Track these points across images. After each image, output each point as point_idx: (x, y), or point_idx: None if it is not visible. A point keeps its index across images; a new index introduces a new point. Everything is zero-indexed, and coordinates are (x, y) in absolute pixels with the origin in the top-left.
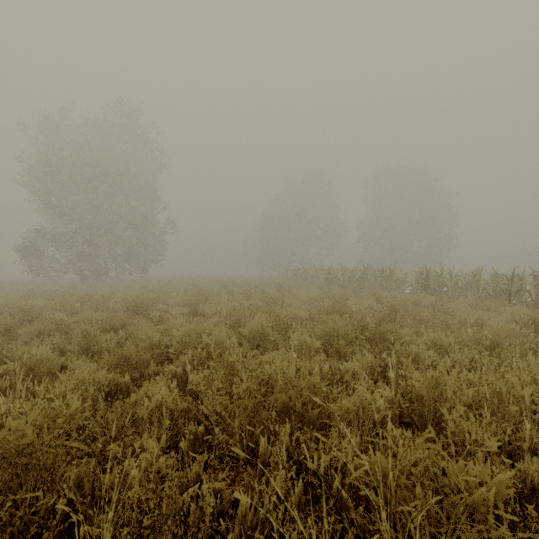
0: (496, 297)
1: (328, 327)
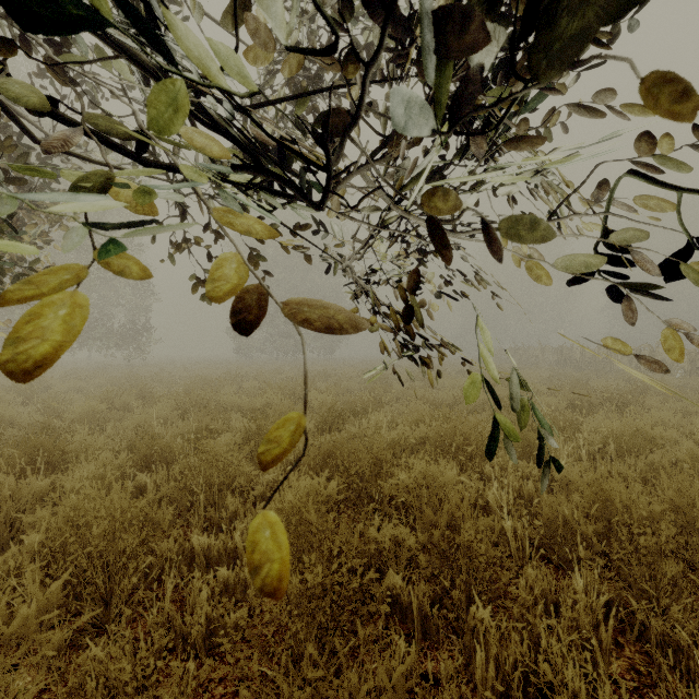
0: None
1: (571, 394)
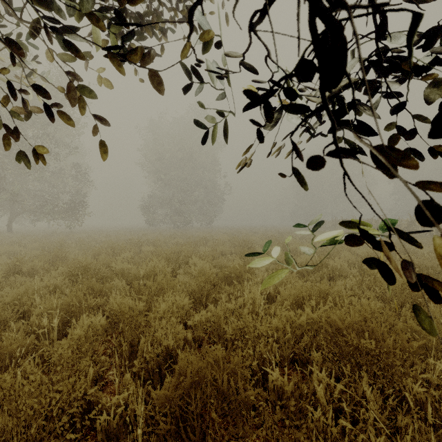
0: None
1: (415, 261)
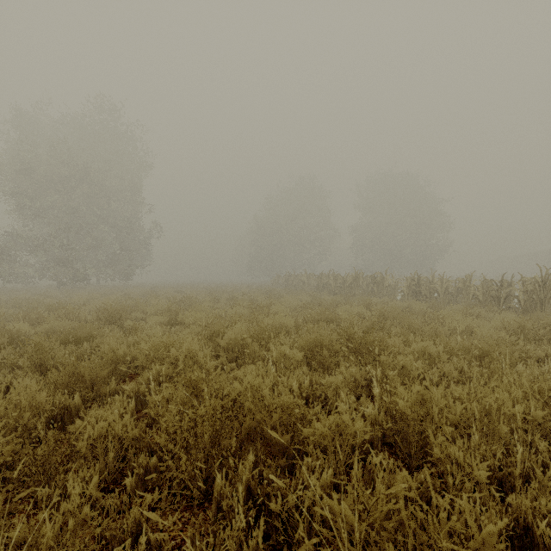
0: (486, 303)
1: (311, 336)
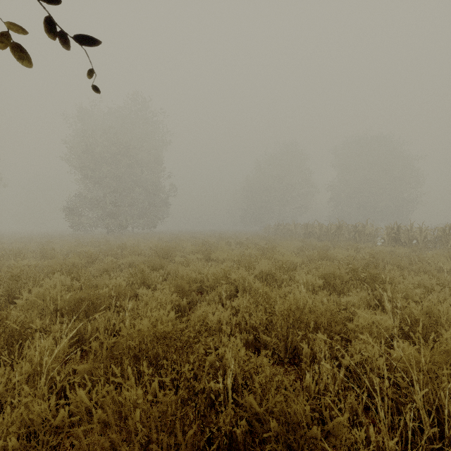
0: None
1: (325, 269)
